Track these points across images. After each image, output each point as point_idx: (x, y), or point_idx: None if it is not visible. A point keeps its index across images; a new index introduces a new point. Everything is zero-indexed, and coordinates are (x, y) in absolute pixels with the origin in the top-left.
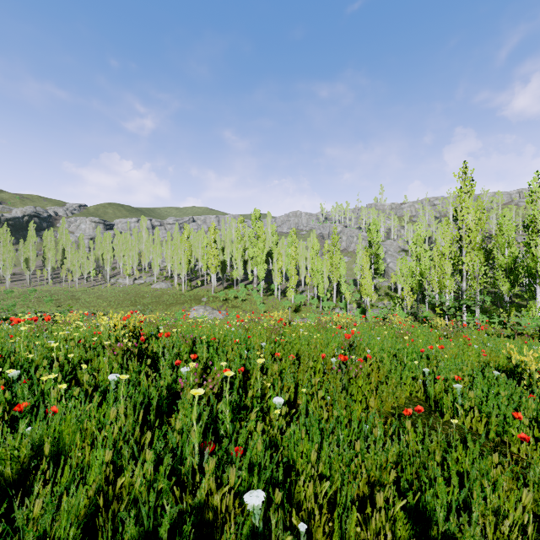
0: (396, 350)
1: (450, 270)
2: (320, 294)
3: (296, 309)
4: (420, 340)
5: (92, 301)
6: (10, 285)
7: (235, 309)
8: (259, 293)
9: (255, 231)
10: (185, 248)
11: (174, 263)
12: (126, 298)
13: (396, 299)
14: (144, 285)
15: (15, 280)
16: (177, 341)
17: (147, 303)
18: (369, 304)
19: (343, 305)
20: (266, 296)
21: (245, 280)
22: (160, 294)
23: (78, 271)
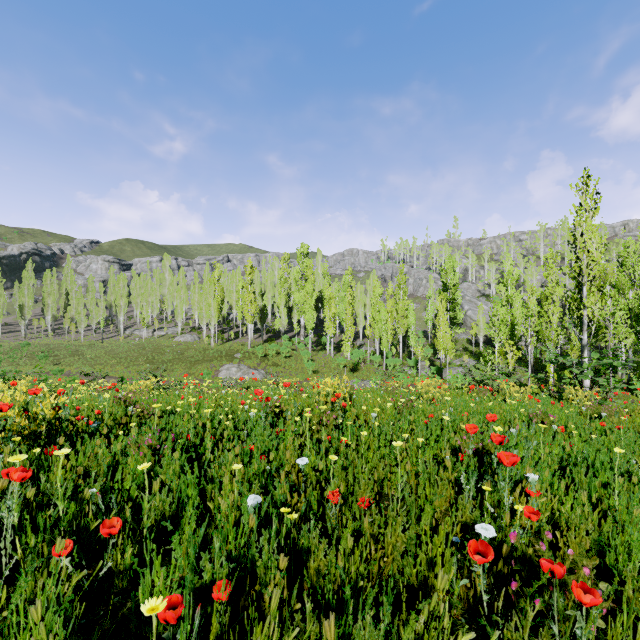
0: (559, 460)
1: (556, 318)
2: (383, 349)
3: (353, 367)
4: (593, 436)
5: (98, 358)
6: (1, 338)
7: (277, 367)
8: (307, 347)
9: (302, 271)
10: (215, 292)
11: (201, 311)
12: (141, 353)
13: (477, 355)
14: (165, 338)
15: (8, 332)
16: (128, 448)
17: (167, 360)
18: (445, 361)
19: (413, 363)
20: (315, 351)
21: (290, 332)
22: (184, 348)
23: (84, 320)
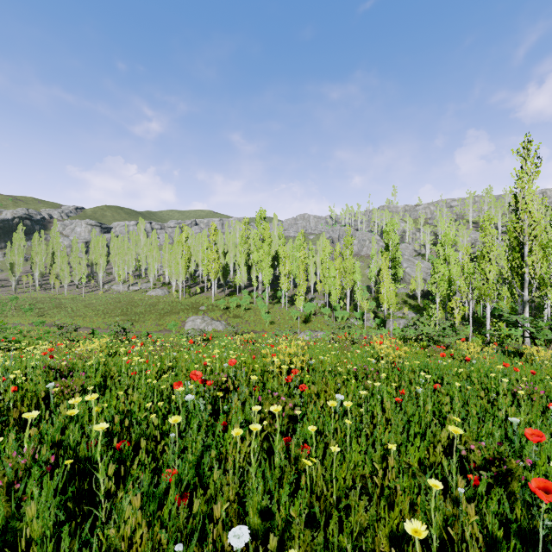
0: None
1: (492, 275)
2: (332, 303)
3: (306, 319)
4: None
5: (78, 310)
6: None
7: (237, 319)
8: (264, 300)
9: (260, 233)
10: (183, 251)
11: (171, 268)
12: (116, 306)
13: (415, 307)
14: (139, 292)
15: (0, 286)
16: None
17: (139, 312)
18: (387, 313)
19: (359, 315)
20: (272, 304)
21: (250, 286)
22: (155, 301)
23: (68, 276)
